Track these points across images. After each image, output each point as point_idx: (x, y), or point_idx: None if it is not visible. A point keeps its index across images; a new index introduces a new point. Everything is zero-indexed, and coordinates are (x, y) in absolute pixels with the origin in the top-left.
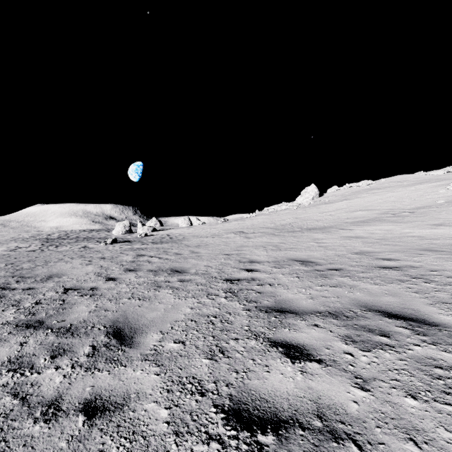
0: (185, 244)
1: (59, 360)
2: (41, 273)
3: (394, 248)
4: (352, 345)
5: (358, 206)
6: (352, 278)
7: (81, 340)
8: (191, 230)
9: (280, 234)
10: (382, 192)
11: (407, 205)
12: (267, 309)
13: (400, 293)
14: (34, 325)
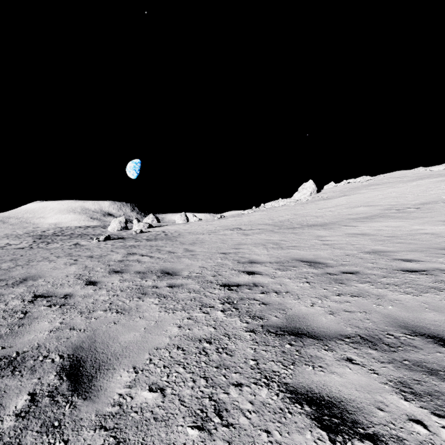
0: (180, 241)
1: None
2: (17, 275)
3: (410, 246)
4: (415, 401)
5: (358, 202)
6: (374, 285)
7: (21, 382)
8: (187, 227)
9: (280, 231)
10: (382, 188)
11: (411, 200)
12: (277, 330)
13: None
14: None
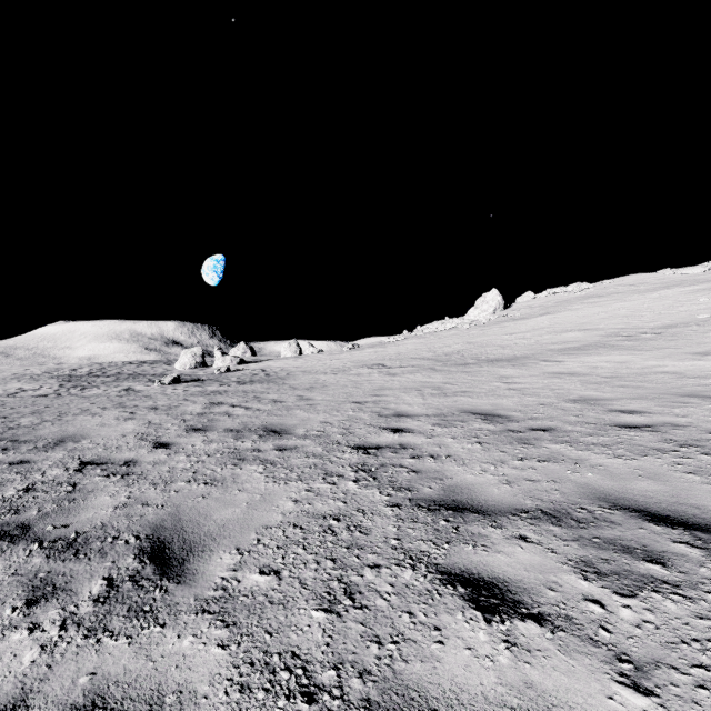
0: (289, 385)
1: (41, 610)
2: (47, 434)
3: (636, 392)
4: (597, 581)
5: (568, 324)
6: (573, 446)
7: (90, 566)
8: (300, 362)
9: (444, 369)
10: (606, 301)
11: (649, 321)
12: (430, 504)
13: (665, 474)
14: (11, 534)
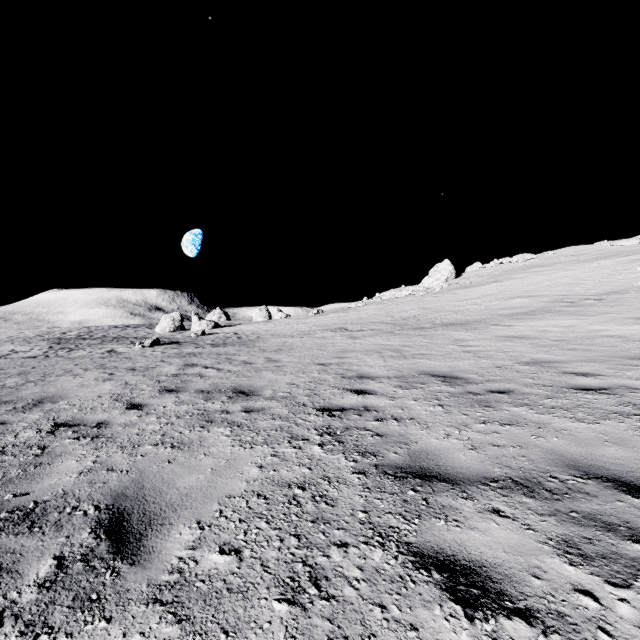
0: (259, 348)
1: None
2: (28, 395)
3: (586, 355)
4: (584, 566)
5: (515, 291)
6: (534, 408)
7: (42, 542)
8: (270, 326)
9: (402, 333)
10: (549, 270)
11: (590, 289)
12: (397, 471)
13: (632, 439)
14: None
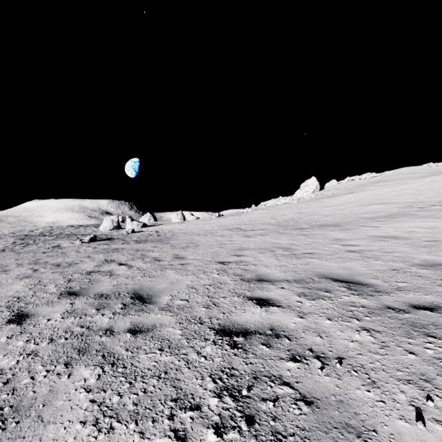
0: (171, 244)
1: None
2: None
3: None
4: None
5: (370, 199)
6: None
7: None
8: (183, 226)
9: (286, 232)
10: (393, 184)
11: (432, 197)
12: None
13: None
14: None
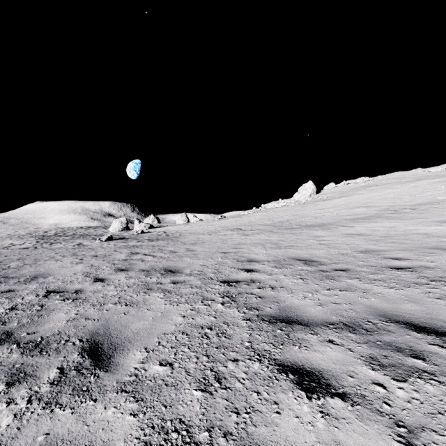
0: (181, 242)
1: (15, 390)
2: (27, 273)
3: (401, 246)
4: (380, 370)
5: (357, 203)
6: (362, 280)
7: (49, 360)
8: (188, 227)
9: (279, 231)
10: (380, 189)
11: (408, 201)
12: (270, 319)
13: (422, 299)
14: None
